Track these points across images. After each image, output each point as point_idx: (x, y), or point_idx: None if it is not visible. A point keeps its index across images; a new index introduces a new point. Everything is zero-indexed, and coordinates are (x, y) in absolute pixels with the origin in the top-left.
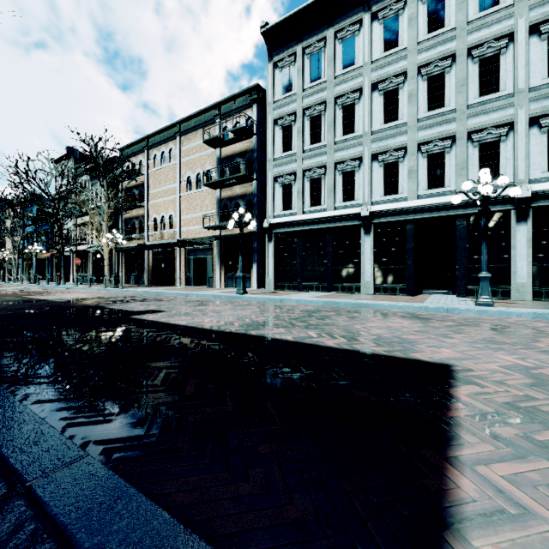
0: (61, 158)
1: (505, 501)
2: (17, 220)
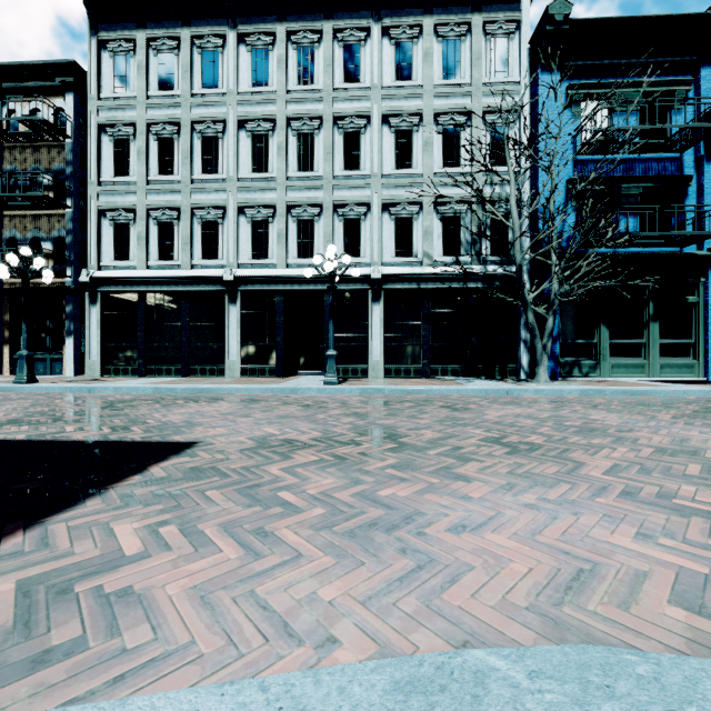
0: None
1: (38, 545)
2: None
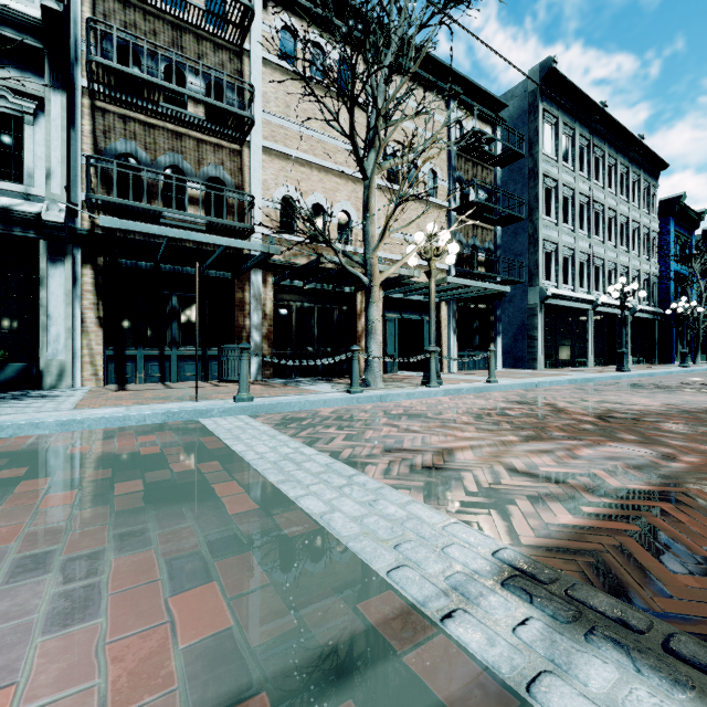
0: None
1: None
2: None
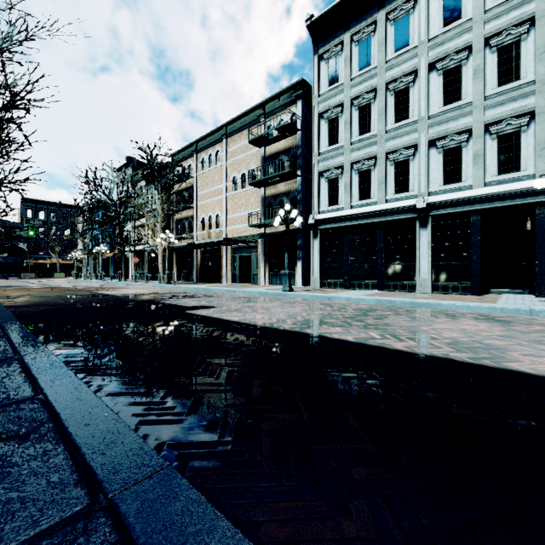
0: (122, 167)
1: None
2: (87, 224)
